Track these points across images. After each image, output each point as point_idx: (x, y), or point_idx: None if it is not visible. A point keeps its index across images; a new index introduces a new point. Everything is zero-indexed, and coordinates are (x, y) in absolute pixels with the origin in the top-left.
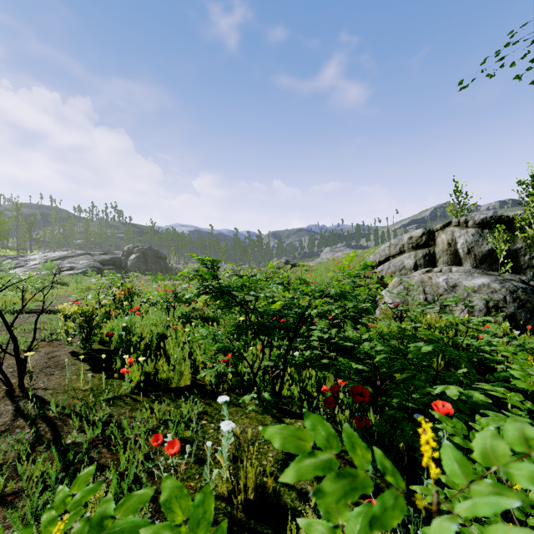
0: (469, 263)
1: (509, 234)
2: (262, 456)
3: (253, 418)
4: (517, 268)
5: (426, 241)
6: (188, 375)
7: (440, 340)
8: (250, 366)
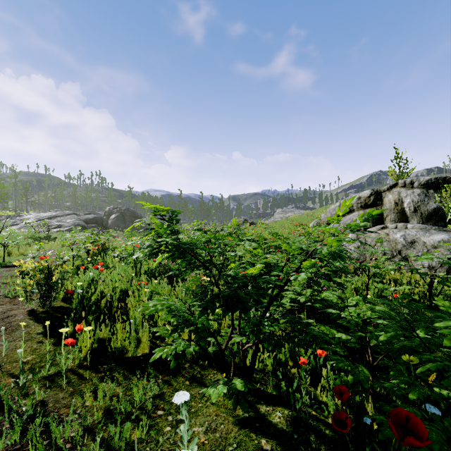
0: (415, 220)
1: None
2: None
3: (220, 405)
4: None
5: (374, 201)
6: (147, 341)
7: None
8: (217, 341)
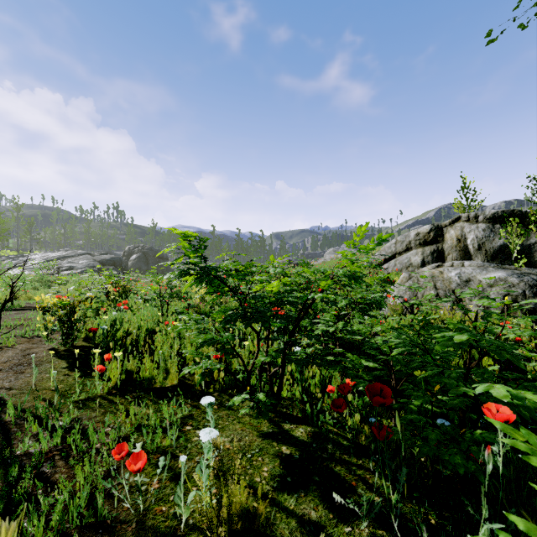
0: (480, 259)
1: (522, 228)
2: (255, 471)
3: (246, 423)
4: (531, 264)
5: (434, 237)
6: (176, 373)
7: (472, 330)
8: (243, 362)
